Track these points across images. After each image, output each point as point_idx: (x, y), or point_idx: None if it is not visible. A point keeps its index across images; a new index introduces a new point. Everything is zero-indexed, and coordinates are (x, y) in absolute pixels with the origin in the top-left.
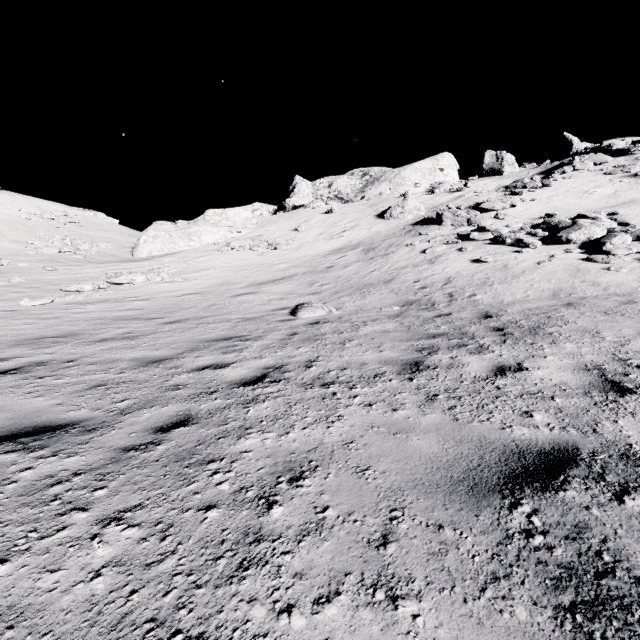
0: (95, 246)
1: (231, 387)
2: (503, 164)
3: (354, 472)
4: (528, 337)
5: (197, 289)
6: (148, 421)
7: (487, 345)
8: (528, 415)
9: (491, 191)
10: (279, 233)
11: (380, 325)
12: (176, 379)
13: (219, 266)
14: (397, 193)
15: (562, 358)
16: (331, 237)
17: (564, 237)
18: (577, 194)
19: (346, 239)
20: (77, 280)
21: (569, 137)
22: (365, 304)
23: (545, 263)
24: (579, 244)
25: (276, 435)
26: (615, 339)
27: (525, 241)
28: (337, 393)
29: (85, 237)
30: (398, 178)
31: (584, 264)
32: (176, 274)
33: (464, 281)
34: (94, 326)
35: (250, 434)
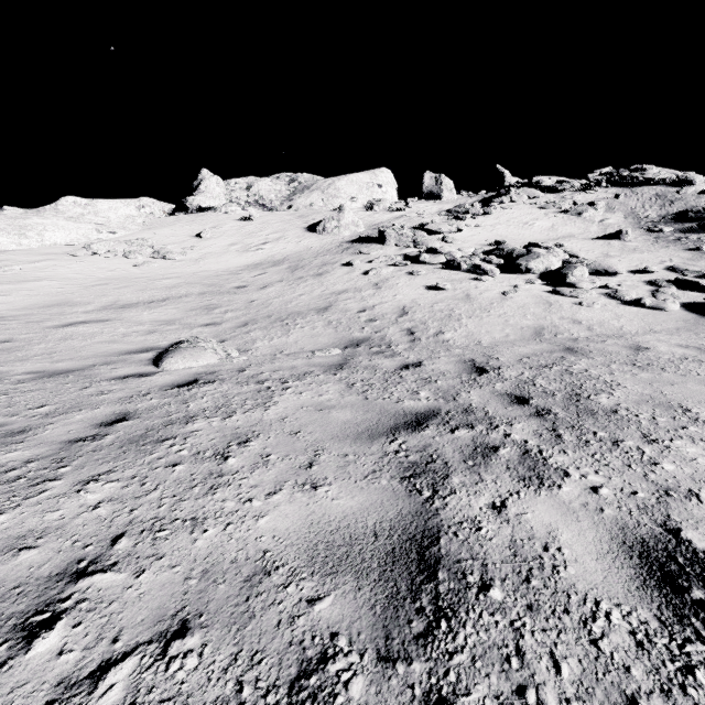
0: None
1: None
2: (442, 188)
3: None
4: (589, 421)
5: None
6: None
7: (536, 448)
8: None
9: (433, 214)
10: (174, 238)
11: (312, 389)
12: None
13: (62, 277)
14: (331, 206)
15: None
16: (247, 249)
17: (524, 265)
18: (518, 224)
19: (267, 253)
20: None
21: (502, 170)
22: (288, 344)
23: (512, 294)
24: (538, 275)
25: None
26: None
27: (483, 267)
28: None
29: None
30: (332, 188)
31: (553, 297)
32: None
33: (424, 313)
34: None
35: None
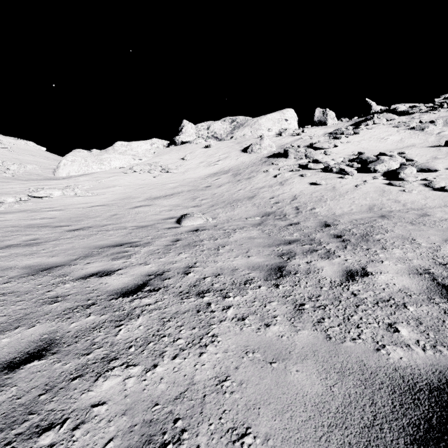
0: (23, 167)
1: (110, 298)
2: (327, 118)
3: (229, 442)
4: (362, 243)
5: (104, 202)
6: (0, 351)
7: (333, 250)
8: (394, 329)
9: (320, 136)
10: (170, 161)
11: (246, 232)
12: (59, 289)
13: (123, 184)
14: (256, 135)
15: (396, 263)
16: (209, 165)
17: (372, 168)
18: (377, 139)
19: (220, 166)
20: (2, 193)
21: (369, 102)
22: (234, 215)
23: (361, 186)
24: (382, 173)
25: (141, 370)
26: (428, 245)
27: (346, 170)
28: (211, 304)
29: (15, 160)
30: (256, 124)
31: (387, 187)
32: (88, 190)
33: (306, 198)
34: (5, 233)
35: (112, 370)
